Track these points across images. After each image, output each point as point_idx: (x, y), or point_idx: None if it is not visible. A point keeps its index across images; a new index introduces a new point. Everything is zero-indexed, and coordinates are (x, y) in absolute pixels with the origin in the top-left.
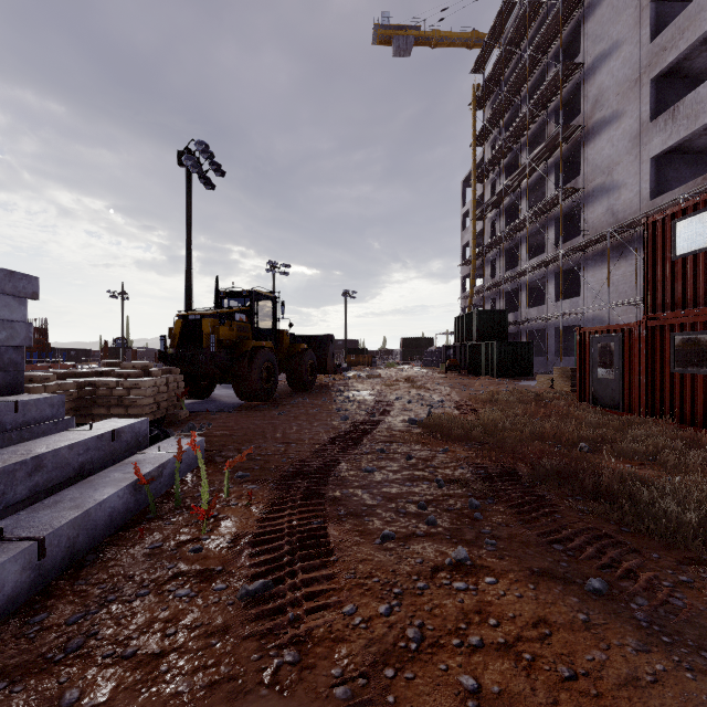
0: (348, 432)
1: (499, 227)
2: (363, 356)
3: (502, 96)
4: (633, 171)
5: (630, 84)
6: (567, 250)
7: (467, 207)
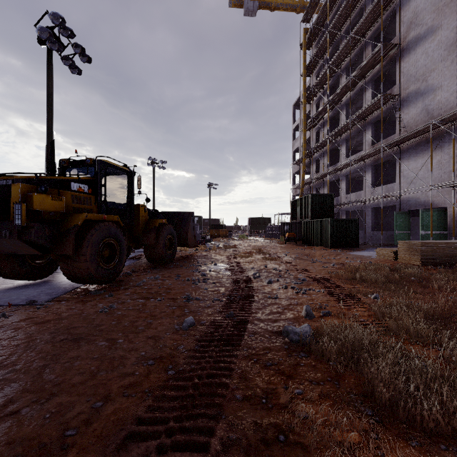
0: (181, 385)
1: (323, 134)
2: (222, 230)
3: (327, 33)
4: (449, 74)
5: (446, 1)
6: (388, 143)
7: (297, 122)
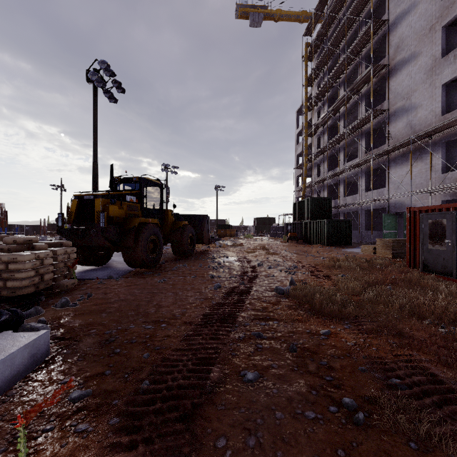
0: (221, 305)
1: (323, 141)
2: (229, 230)
3: (326, 49)
4: (428, 95)
5: (425, 32)
6: (377, 154)
7: (300, 128)
